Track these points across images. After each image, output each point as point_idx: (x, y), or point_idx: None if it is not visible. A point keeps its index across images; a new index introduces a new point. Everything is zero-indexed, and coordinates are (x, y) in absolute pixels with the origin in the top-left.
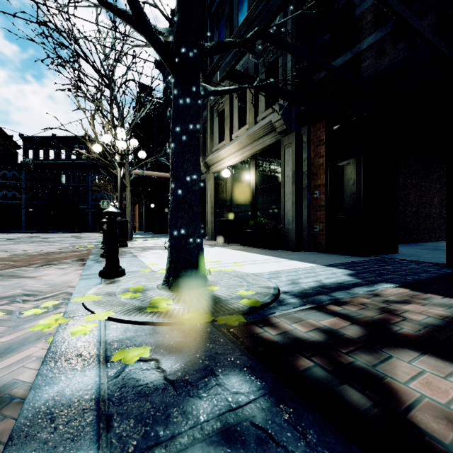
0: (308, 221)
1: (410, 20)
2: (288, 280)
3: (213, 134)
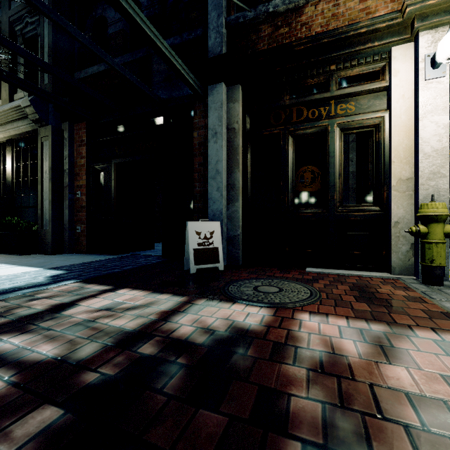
0: (69, 222)
1: (104, 56)
2: None
3: None
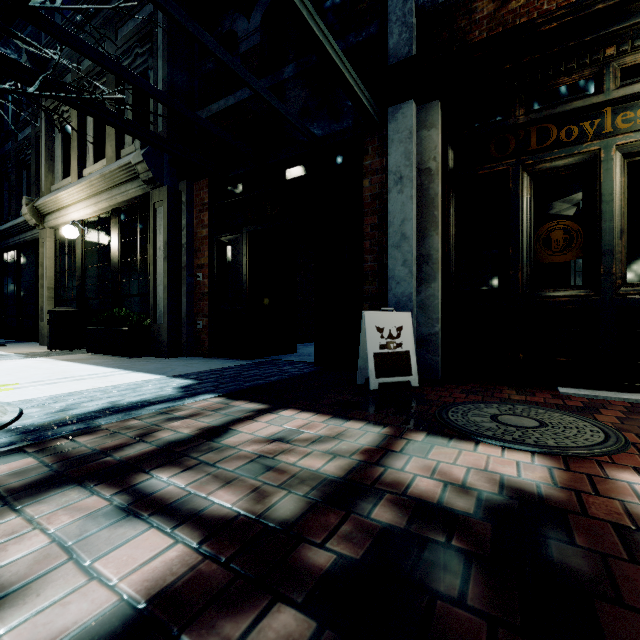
0: (188, 315)
1: (247, 78)
2: (62, 406)
3: (53, 160)
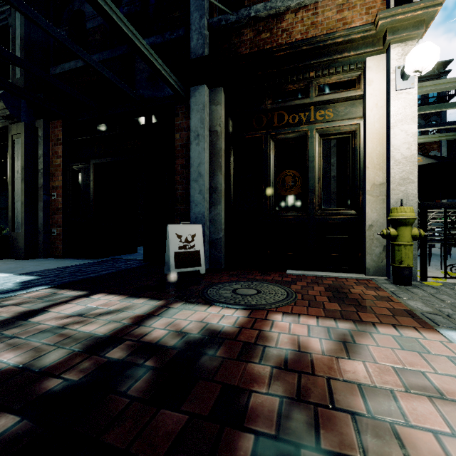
0: (44, 225)
1: (79, 53)
2: None
3: None
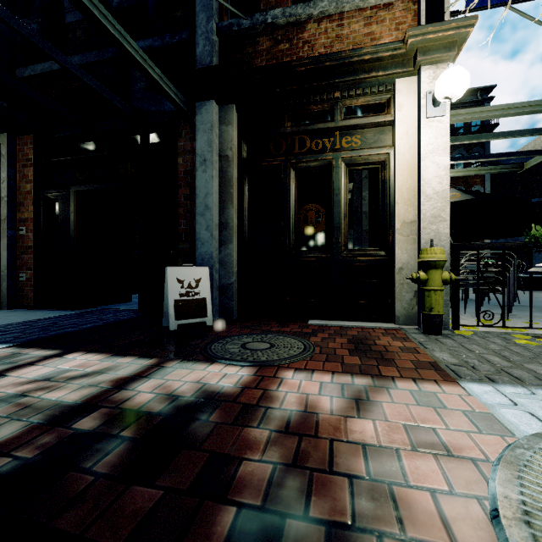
0: (9, 268)
1: (52, 53)
2: None
3: None
